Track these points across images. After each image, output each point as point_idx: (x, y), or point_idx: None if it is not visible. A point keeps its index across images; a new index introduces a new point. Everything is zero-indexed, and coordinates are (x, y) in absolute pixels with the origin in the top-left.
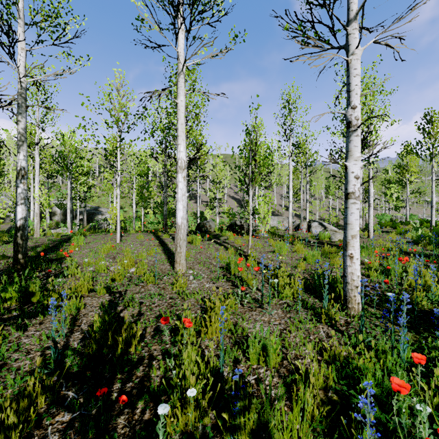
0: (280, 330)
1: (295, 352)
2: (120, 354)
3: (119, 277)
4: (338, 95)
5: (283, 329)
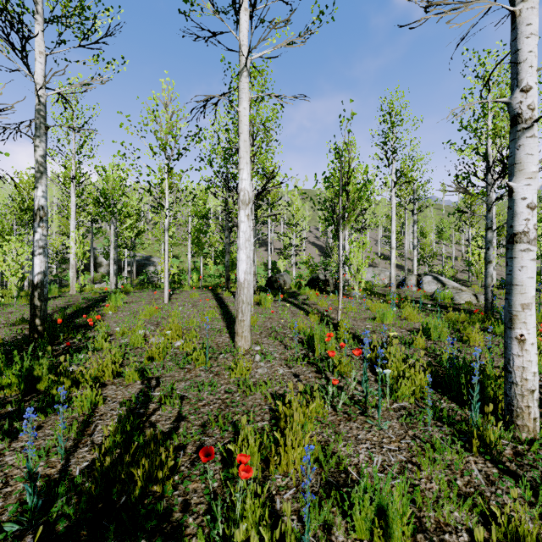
0: (401, 462)
1: (436, 515)
2: (139, 496)
3: (158, 355)
4: (489, 78)
5: (406, 461)
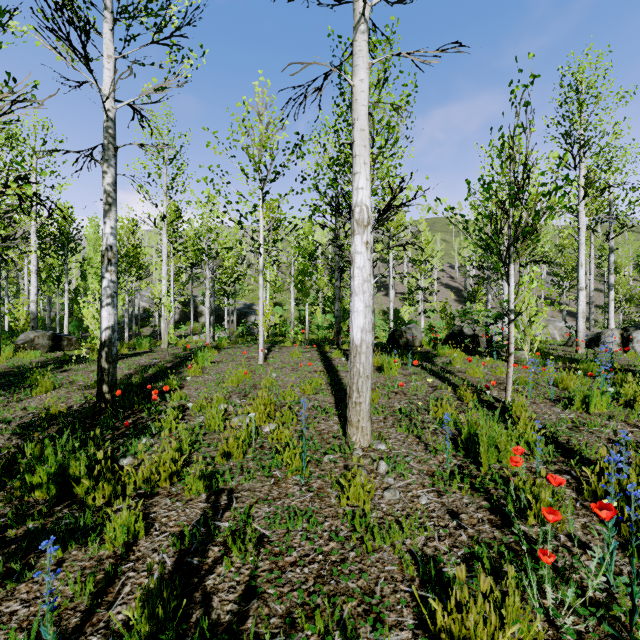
0: None
1: None
2: None
3: (237, 449)
4: None
5: None
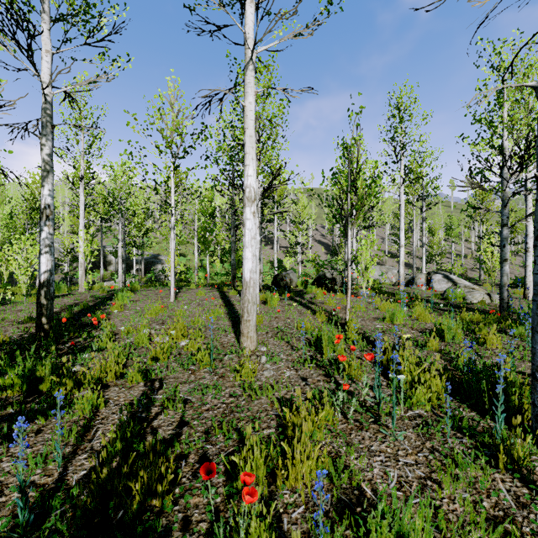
0: (419, 478)
1: None
2: (137, 511)
3: (162, 355)
4: (512, 63)
5: (425, 477)
